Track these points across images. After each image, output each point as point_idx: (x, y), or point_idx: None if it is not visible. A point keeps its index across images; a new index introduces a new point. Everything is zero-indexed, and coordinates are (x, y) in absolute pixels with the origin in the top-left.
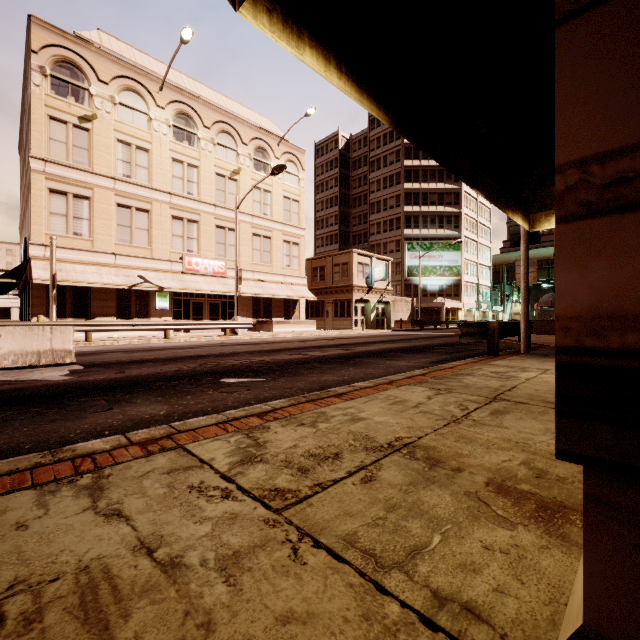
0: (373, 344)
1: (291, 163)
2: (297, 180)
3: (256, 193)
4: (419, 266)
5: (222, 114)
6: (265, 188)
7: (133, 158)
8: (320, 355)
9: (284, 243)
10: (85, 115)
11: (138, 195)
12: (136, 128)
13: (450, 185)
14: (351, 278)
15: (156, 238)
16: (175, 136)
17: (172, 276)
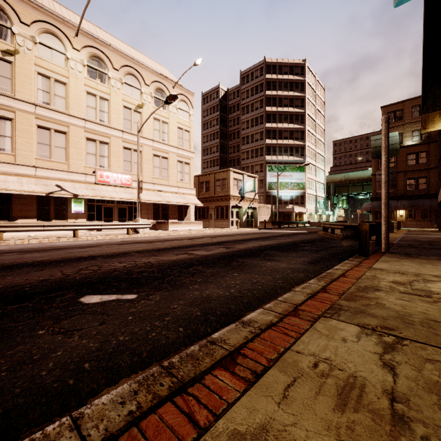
0: (248, 241)
1: (183, 102)
2: (188, 115)
3: (156, 123)
4: (277, 182)
5: (128, 60)
6: (163, 120)
7: (52, 89)
8: (204, 255)
9: (178, 163)
10: (8, 49)
11: (56, 119)
12: (55, 64)
13: (298, 125)
14: (229, 190)
15: (72, 155)
16: (89, 74)
17: (86, 186)
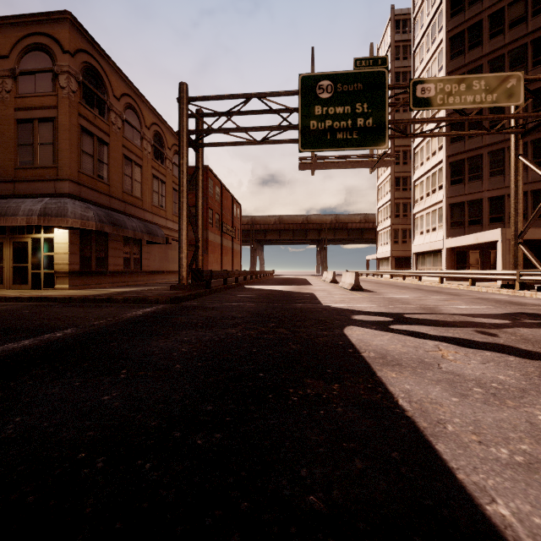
0: None
1: None
2: None
3: None
4: None
5: None
6: None
7: None
8: None
9: None
10: None
11: None
12: None
13: None
14: None
15: None
16: None
17: None
